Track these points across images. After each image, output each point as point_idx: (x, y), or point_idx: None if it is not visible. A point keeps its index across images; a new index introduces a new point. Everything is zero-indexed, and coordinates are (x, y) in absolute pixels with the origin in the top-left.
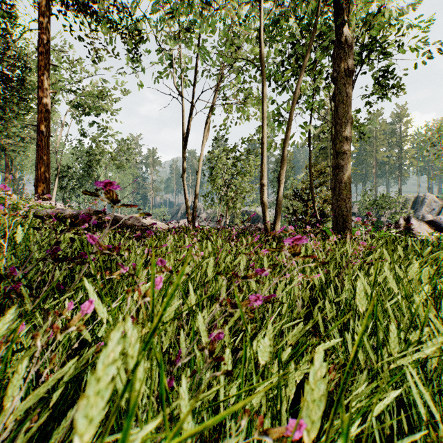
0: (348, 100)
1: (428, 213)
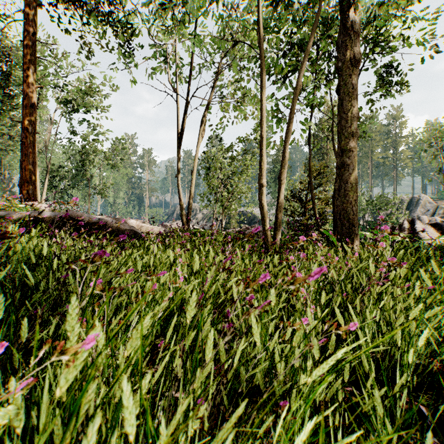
0: (354, 92)
1: (423, 214)
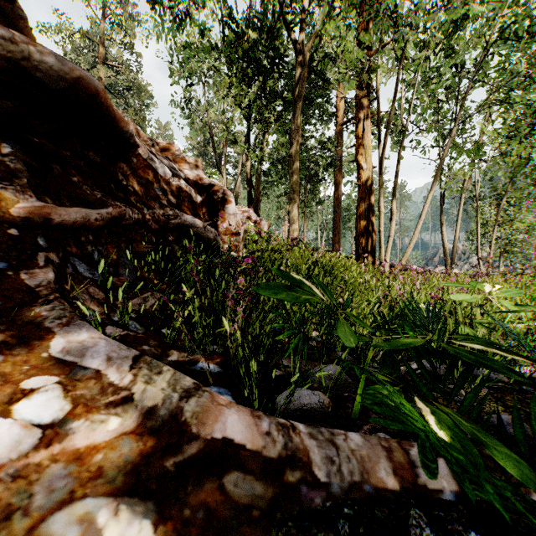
0: None
1: None
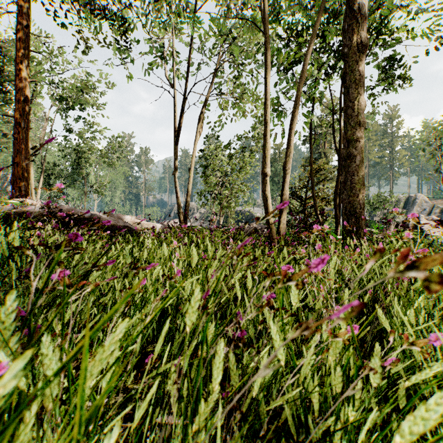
0: (361, 79)
1: (420, 213)
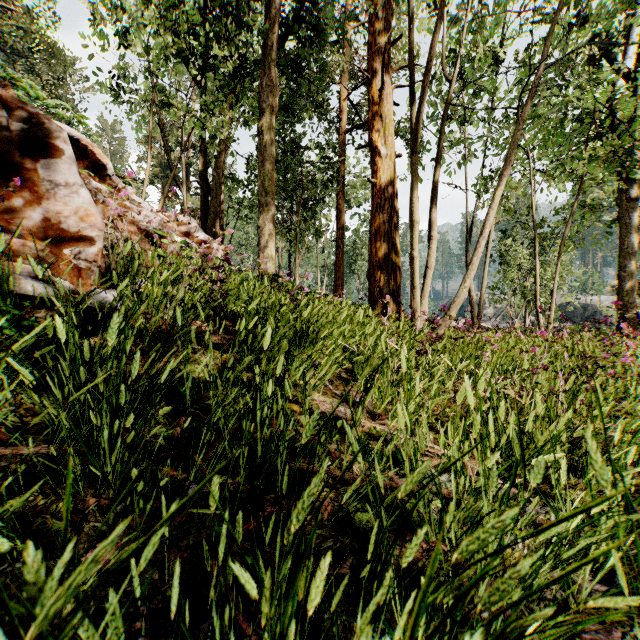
0: (630, 222)
1: None
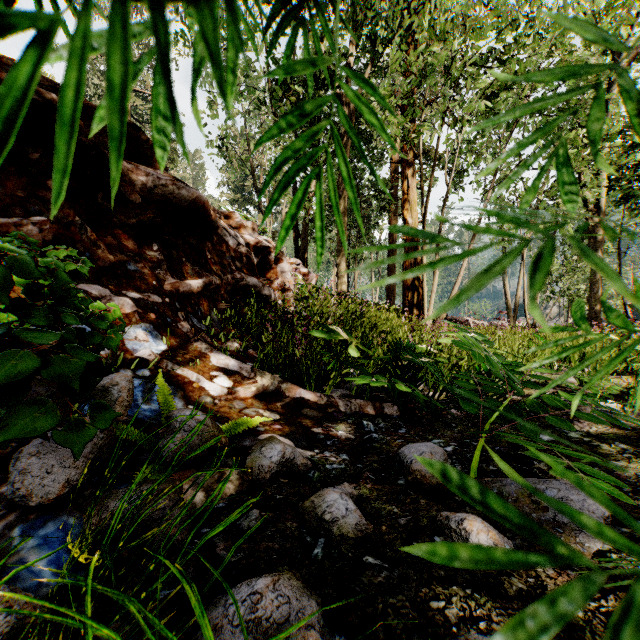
0: (595, 249)
1: None
